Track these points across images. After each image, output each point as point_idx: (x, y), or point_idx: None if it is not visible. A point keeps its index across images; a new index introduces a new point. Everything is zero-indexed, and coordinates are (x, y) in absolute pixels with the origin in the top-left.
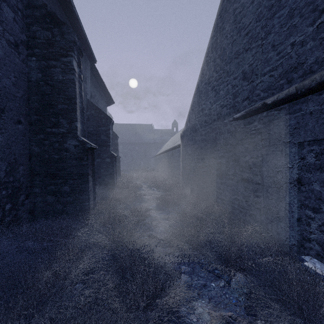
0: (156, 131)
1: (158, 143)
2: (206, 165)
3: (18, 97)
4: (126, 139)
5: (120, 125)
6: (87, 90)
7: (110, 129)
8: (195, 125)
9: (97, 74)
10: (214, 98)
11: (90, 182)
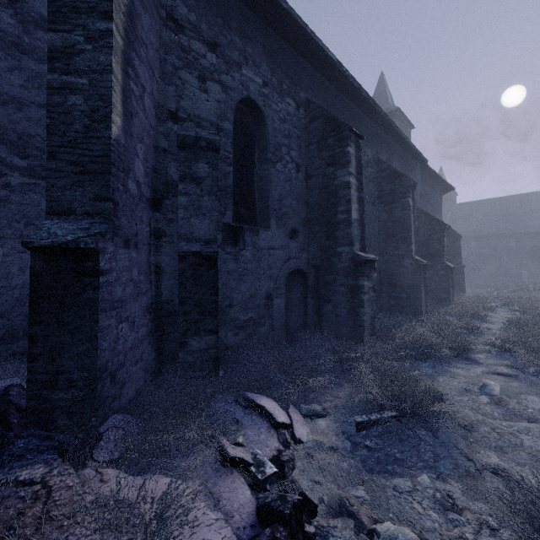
0: None
1: None
2: None
3: (374, 234)
4: (485, 229)
5: (472, 205)
6: (417, 196)
7: (444, 236)
8: None
9: (428, 169)
10: None
11: (422, 292)
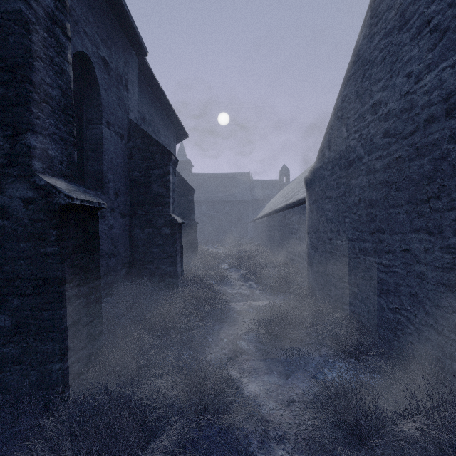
0: (255, 183)
1: (259, 201)
2: (391, 250)
3: None
4: (211, 196)
5: (203, 176)
6: (131, 104)
7: (170, 172)
8: (349, 150)
9: (154, 82)
10: (432, 53)
11: (74, 301)
